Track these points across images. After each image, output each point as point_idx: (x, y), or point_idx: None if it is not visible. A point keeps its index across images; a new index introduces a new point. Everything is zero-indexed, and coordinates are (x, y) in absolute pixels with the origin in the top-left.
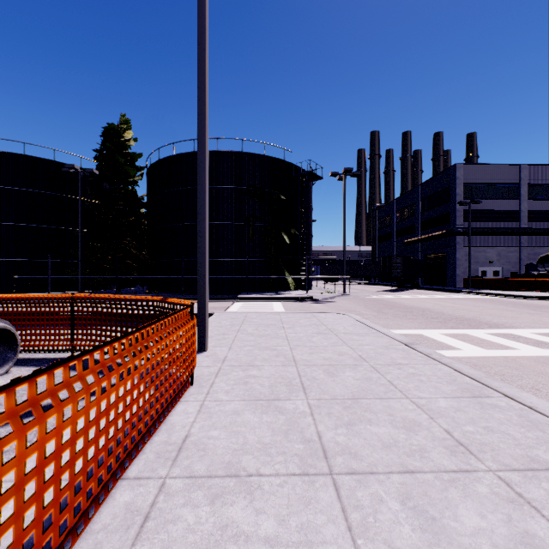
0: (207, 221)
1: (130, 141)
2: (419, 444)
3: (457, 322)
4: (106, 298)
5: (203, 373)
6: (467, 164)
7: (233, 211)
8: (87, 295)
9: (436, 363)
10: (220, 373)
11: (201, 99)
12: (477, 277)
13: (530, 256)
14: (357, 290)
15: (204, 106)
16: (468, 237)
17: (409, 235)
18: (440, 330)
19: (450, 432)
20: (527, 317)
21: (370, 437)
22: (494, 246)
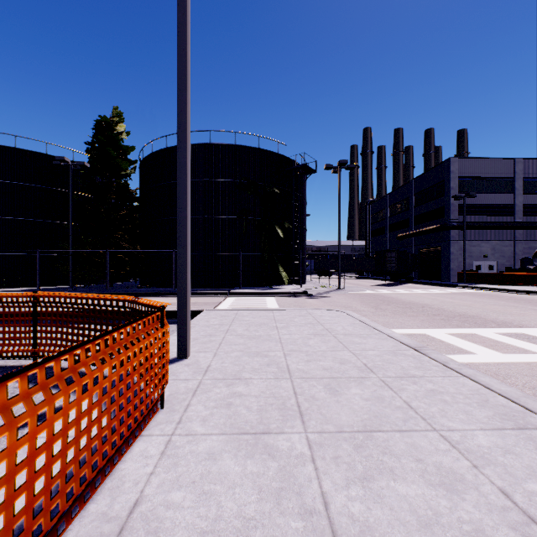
0: (188, 209)
1: (123, 134)
2: (471, 521)
3: (461, 319)
4: (72, 297)
5: (179, 390)
6: (462, 158)
7: (226, 204)
8: (51, 293)
9: (456, 375)
10: (198, 390)
11: (181, 68)
12: (472, 271)
13: (525, 250)
14: (351, 284)
15: (185, 77)
16: (463, 231)
17: (403, 229)
18: (446, 329)
19: (510, 495)
20: (534, 314)
21: (397, 504)
22: (489, 240)
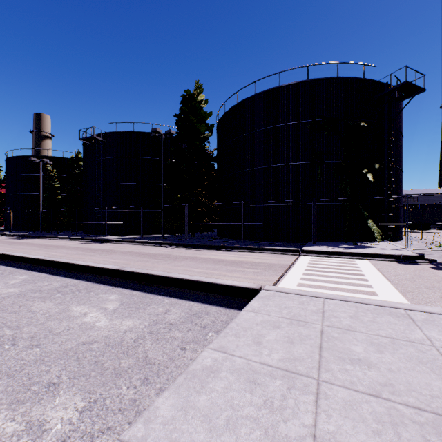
0: None
1: (202, 102)
2: None
3: None
4: None
5: None
6: None
7: (297, 149)
8: None
9: None
10: None
11: None
12: None
13: None
14: None
15: None
16: None
17: None
18: None
19: None
20: None
21: None
22: None
